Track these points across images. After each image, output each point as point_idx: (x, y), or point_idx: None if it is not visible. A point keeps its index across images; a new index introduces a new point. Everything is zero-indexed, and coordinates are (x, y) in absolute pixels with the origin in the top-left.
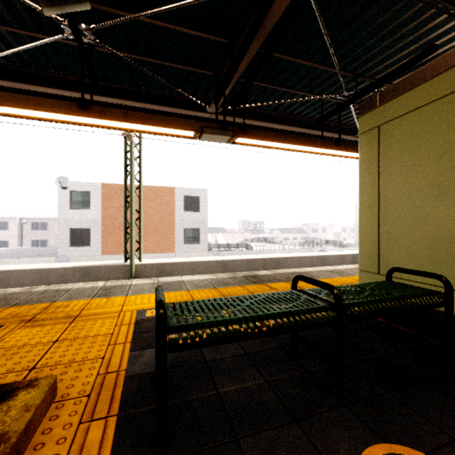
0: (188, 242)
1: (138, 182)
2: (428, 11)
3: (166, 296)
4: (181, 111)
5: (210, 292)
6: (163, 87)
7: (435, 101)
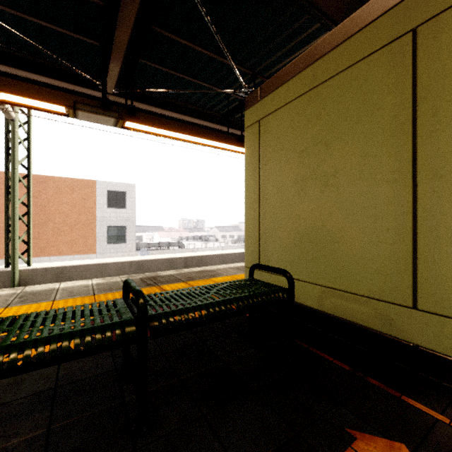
0: (112, 242)
1: (27, 169)
2: (303, 15)
3: (12, 312)
4: (68, 85)
5: (82, 301)
6: (39, 52)
7: (298, 97)
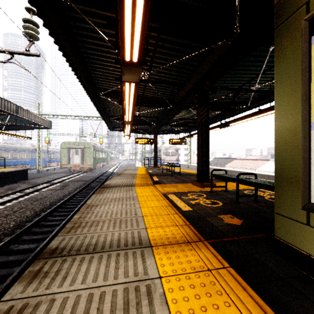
0: None
1: None
2: None
3: None
4: None
5: None
6: None
7: None
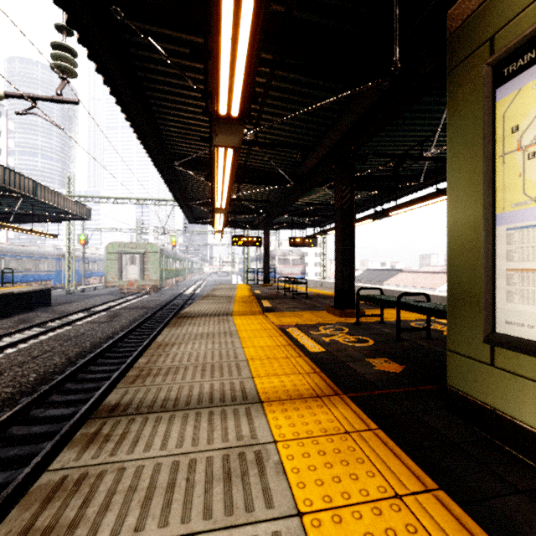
0: None
1: None
2: None
3: None
4: None
5: None
6: None
7: None
